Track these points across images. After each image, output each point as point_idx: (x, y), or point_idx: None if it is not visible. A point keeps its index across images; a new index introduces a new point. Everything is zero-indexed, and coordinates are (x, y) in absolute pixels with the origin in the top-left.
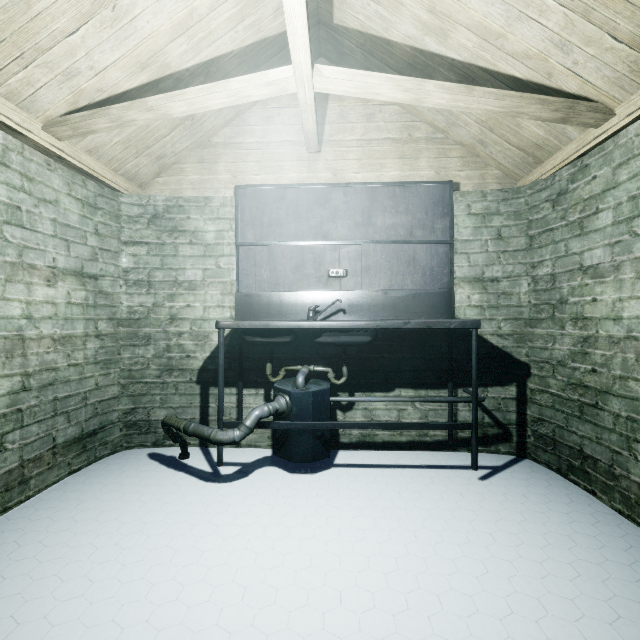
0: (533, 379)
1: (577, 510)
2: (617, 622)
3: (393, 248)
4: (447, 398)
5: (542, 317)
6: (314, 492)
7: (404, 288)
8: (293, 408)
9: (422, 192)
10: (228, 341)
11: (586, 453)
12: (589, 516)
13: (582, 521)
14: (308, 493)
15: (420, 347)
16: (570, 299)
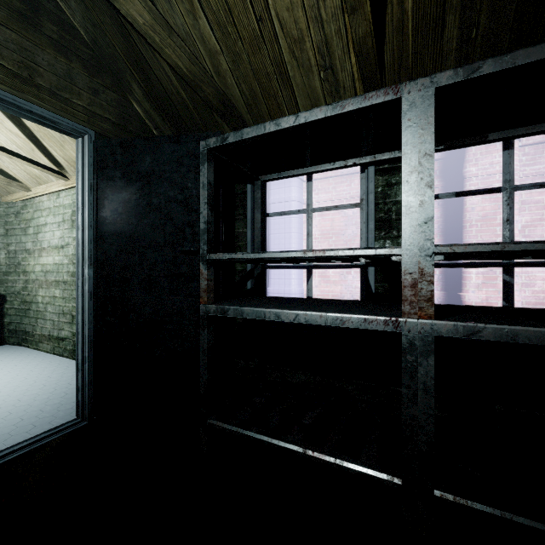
0: (8, 303)
1: (15, 353)
2: (0, 371)
3: None
4: None
5: (12, 271)
6: None
7: None
8: None
9: None
10: None
11: (27, 331)
12: (19, 353)
13: (14, 355)
14: None
15: None
16: (22, 263)
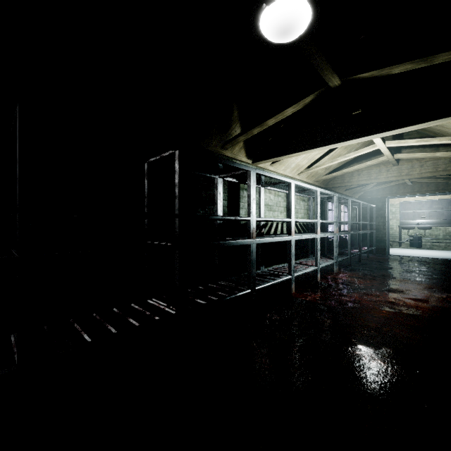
0: None
1: None
2: None
3: (437, 212)
4: (448, 239)
5: None
6: (418, 250)
7: (440, 219)
8: (413, 239)
9: (445, 201)
10: (397, 229)
11: None
12: None
13: None
14: (417, 250)
15: (444, 231)
16: None
